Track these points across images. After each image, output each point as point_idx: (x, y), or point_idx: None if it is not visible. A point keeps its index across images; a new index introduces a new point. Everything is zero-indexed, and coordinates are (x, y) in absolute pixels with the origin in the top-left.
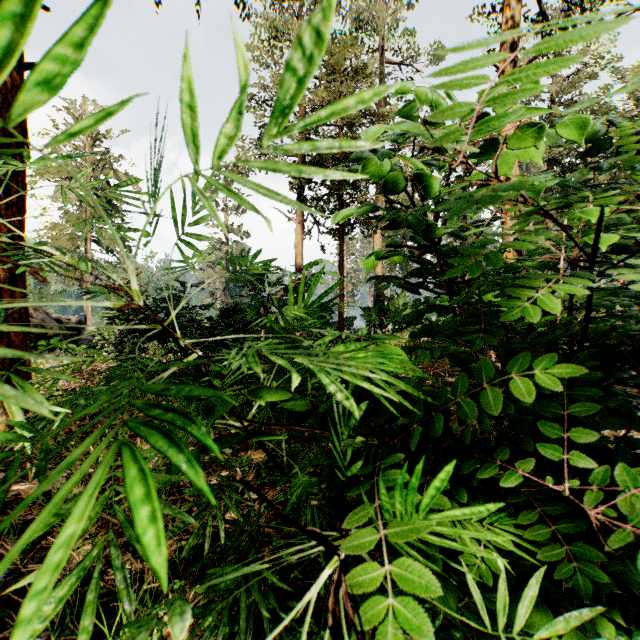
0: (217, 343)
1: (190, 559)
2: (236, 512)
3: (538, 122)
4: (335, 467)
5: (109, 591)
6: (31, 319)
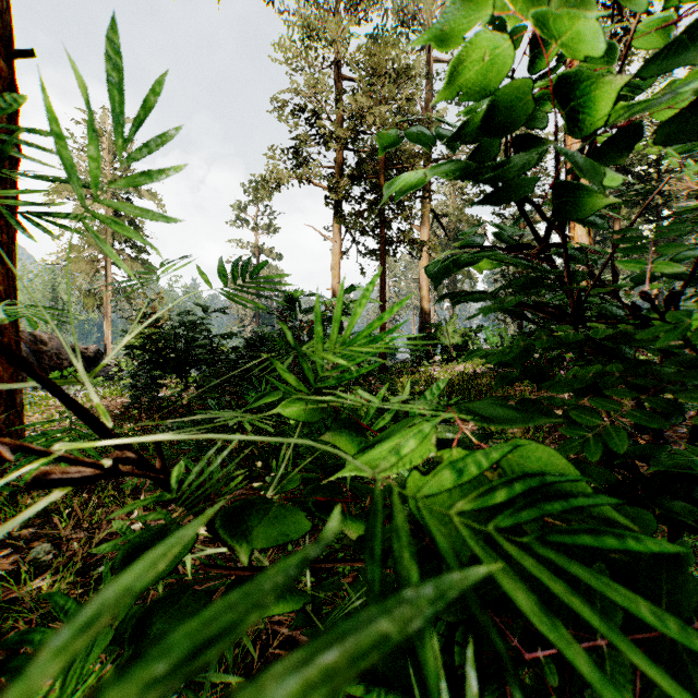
0: (241, 377)
1: None
2: None
3: None
4: None
5: None
6: (45, 348)
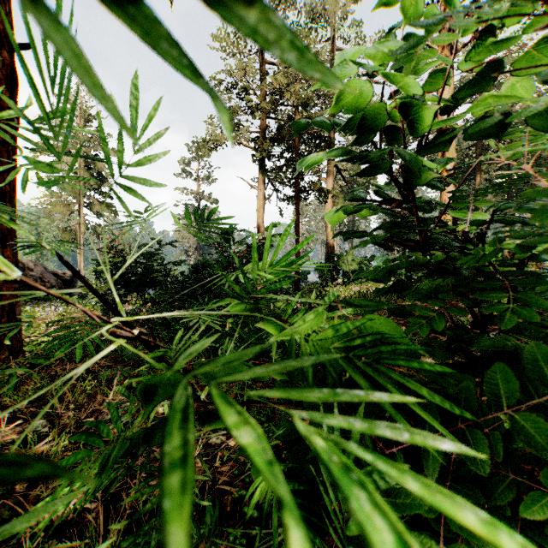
0: (188, 295)
1: None
2: None
3: None
4: (301, 443)
5: (73, 544)
6: (32, 273)
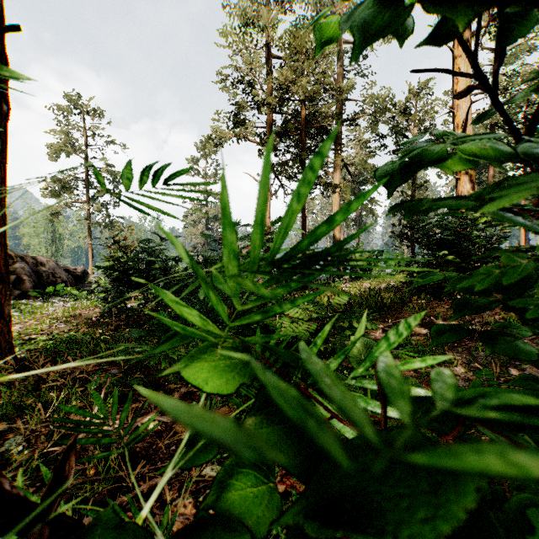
0: (190, 292)
1: None
2: None
3: None
4: None
5: None
6: (44, 269)
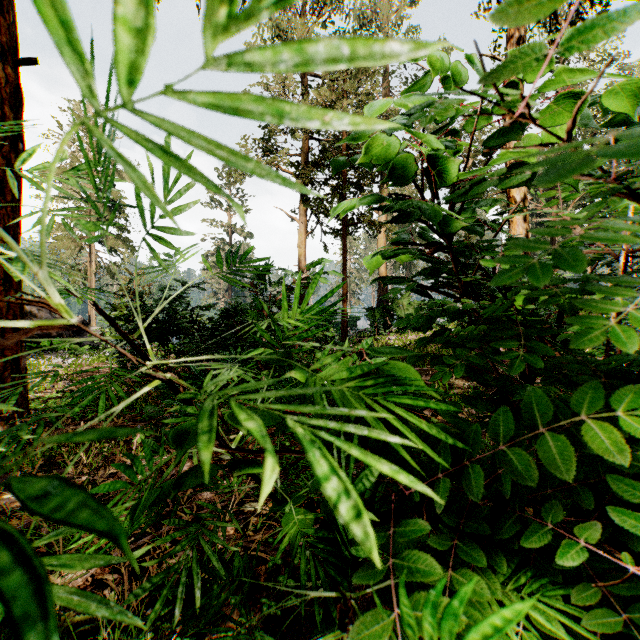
0: (218, 344)
1: (156, 619)
2: (215, 556)
3: (575, 93)
4: None
5: (92, 617)
6: (35, 319)
